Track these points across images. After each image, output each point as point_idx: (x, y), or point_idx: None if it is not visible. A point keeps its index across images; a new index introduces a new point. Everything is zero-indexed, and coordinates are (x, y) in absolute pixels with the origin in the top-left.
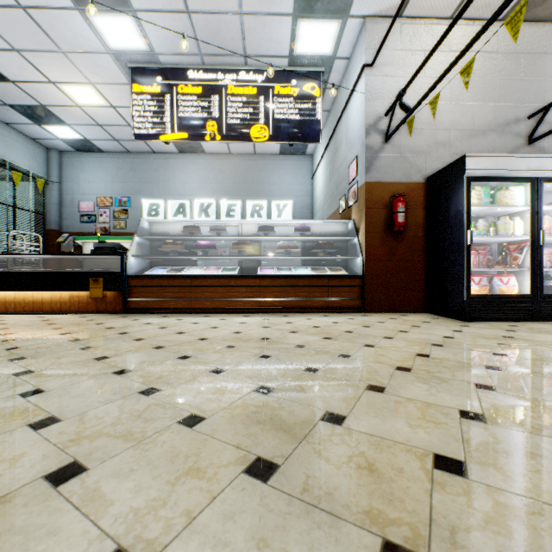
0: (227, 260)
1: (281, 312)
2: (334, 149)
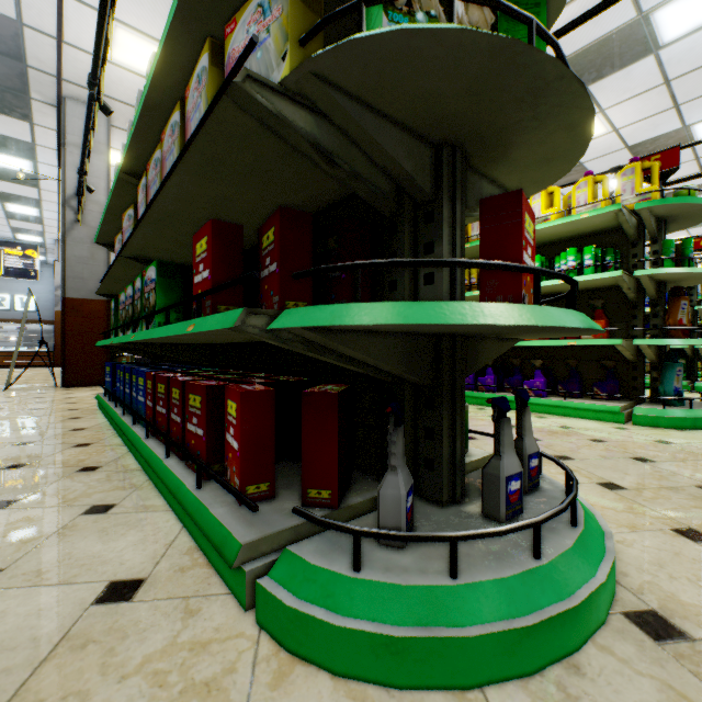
0: None
1: (5, 368)
2: None
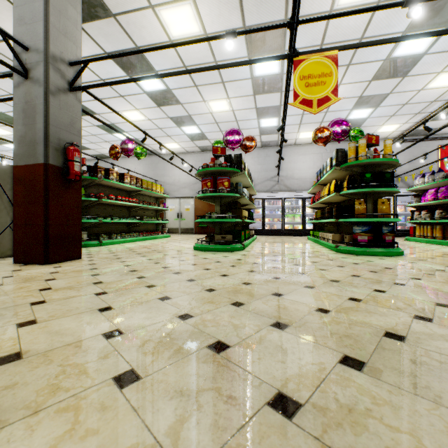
0: None
1: None
2: None
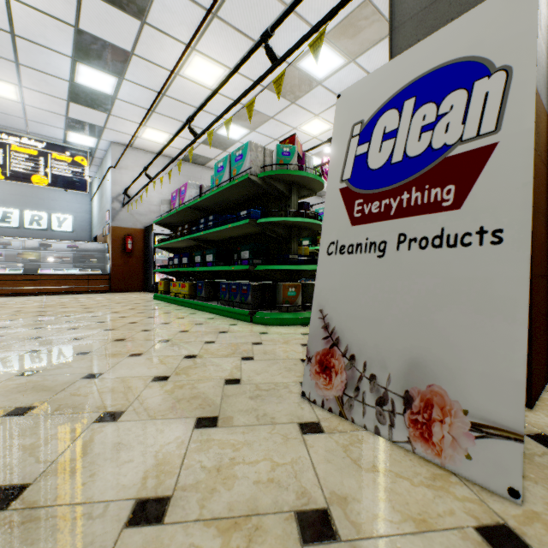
0: (2, 260)
1: (57, 294)
2: (102, 194)
